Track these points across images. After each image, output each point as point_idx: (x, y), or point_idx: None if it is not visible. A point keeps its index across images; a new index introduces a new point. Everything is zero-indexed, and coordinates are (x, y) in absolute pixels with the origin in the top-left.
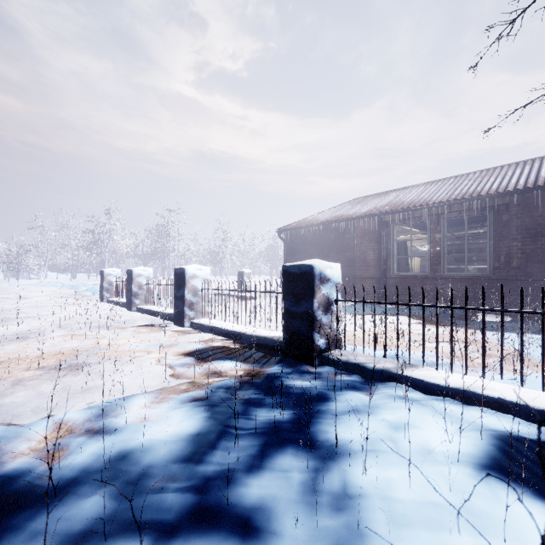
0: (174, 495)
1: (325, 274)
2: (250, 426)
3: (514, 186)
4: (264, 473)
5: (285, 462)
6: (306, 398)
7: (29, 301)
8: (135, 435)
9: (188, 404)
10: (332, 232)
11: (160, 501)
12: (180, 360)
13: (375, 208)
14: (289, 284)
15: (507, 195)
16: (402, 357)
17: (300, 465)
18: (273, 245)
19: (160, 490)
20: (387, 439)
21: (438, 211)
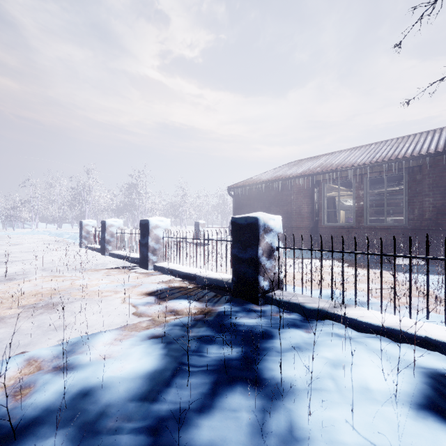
0: (127, 437)
1: (268, 225)
2: (202, 363)
3: (426, 151)
4: (214, 413)
5: (234, 402)
6: (253, 336)
7: (21, 246)
8: (97, 373)
9: (147, 342)
10: (273, 190)
11: (114, 445)
12: (142, 299)
13: (308, 169)
14: (237, 234)
15: (421, 158)
16: (335, 296)
17: (248, 404)
18: (224, 200)
19: (115, 431)
20: (327, 378)
21: (362, 172)
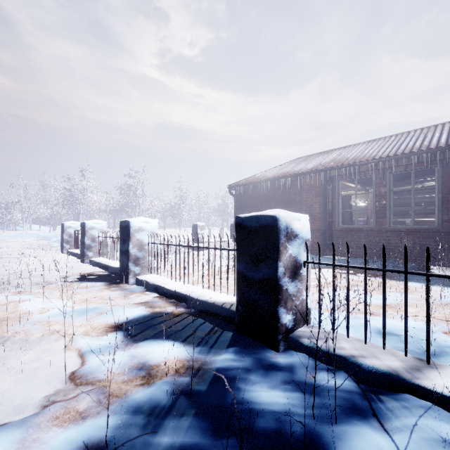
0: None
1: (292, 228)
2: None
3: None
4: None
5: None
6: None
7: None
8: None
9: None
10: (279, 188)
11: None
12: (102, 340)
13: (320, 164)
14: (245, 241)
15: None
16: (388, 334)
17: None
18: (224, 202)
19: None
20: None
21: (385, 165)
